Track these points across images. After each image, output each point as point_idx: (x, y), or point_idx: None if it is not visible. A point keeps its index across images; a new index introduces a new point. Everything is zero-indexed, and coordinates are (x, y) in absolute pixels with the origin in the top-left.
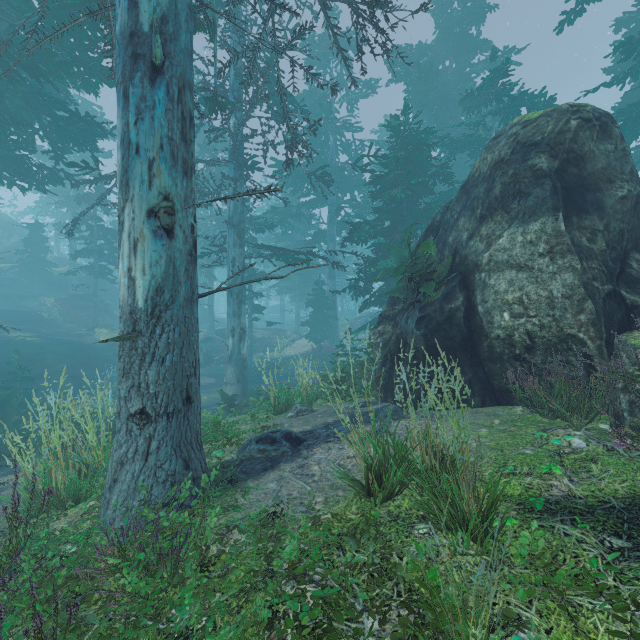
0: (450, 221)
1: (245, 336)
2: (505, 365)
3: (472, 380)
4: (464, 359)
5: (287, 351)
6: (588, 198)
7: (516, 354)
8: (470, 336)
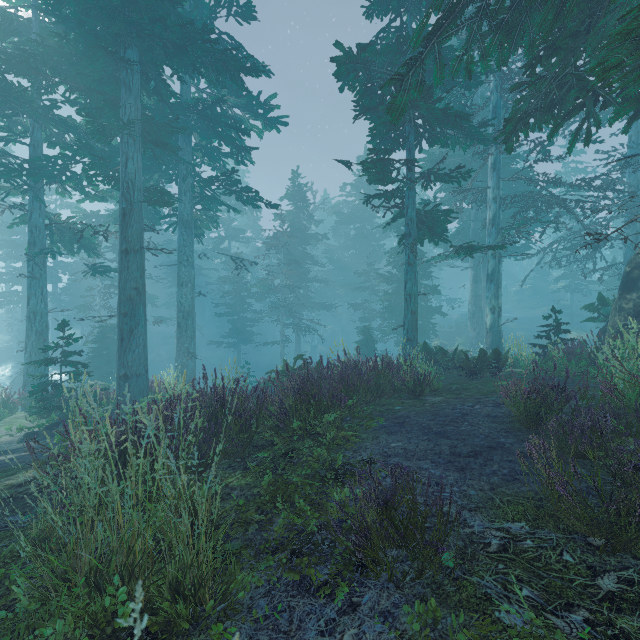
0: None
1: None
2: None
3: None
4: None
5: None
6: (637, 284)
7: None
8: None
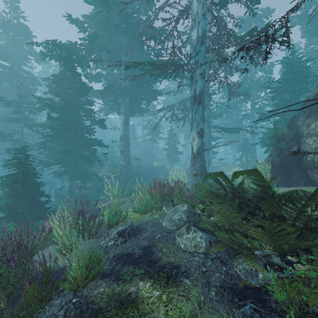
0: (298, 116)
1: (210, 163)
2: (313, 170)
3: (300, 176)
4: (296, 168)
5: (228, 173)
6: None
7: (316, 166)
8: (299, 160)
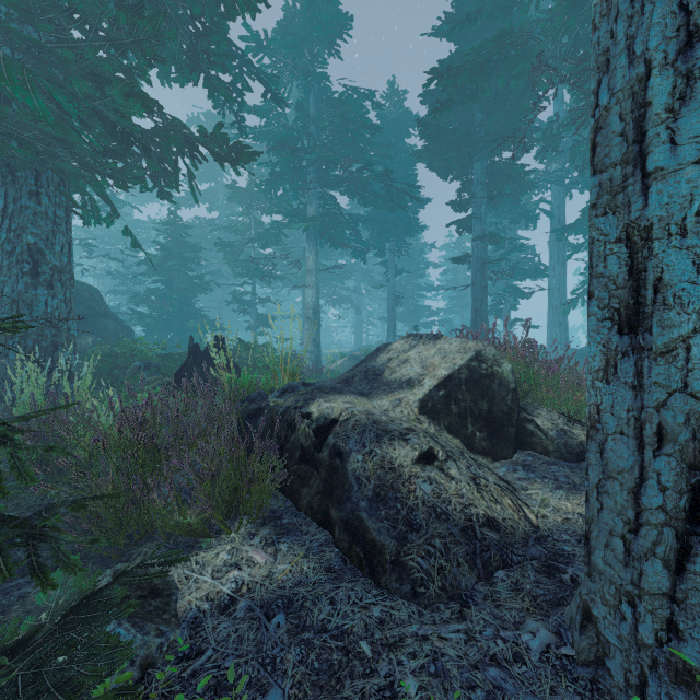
0: None
1: None
2: None
3: None
4: None
5: None
6: None
7: None
8: None
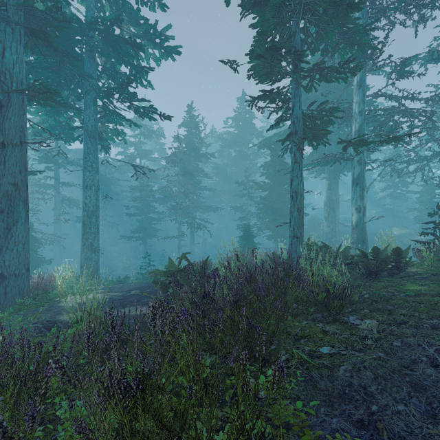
0: None
1: None
2: None
3: None
4: None
5: None
6: None
7: None
8: None
